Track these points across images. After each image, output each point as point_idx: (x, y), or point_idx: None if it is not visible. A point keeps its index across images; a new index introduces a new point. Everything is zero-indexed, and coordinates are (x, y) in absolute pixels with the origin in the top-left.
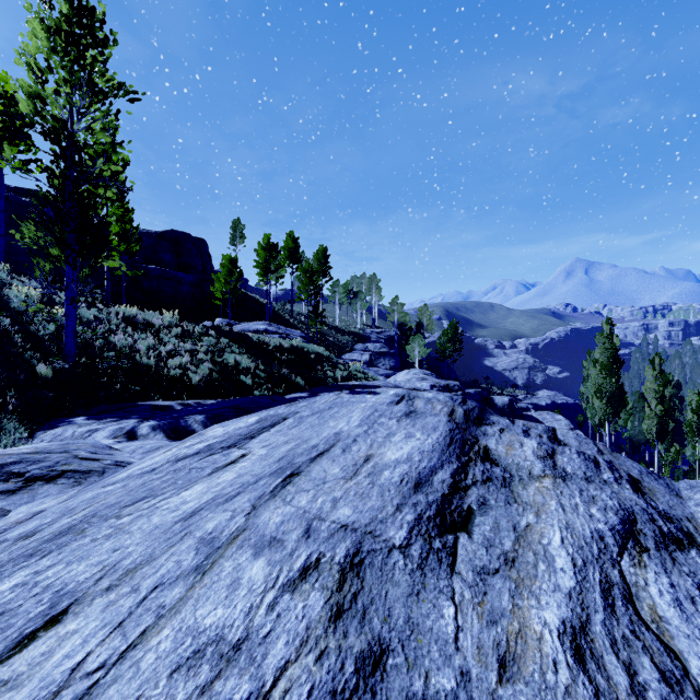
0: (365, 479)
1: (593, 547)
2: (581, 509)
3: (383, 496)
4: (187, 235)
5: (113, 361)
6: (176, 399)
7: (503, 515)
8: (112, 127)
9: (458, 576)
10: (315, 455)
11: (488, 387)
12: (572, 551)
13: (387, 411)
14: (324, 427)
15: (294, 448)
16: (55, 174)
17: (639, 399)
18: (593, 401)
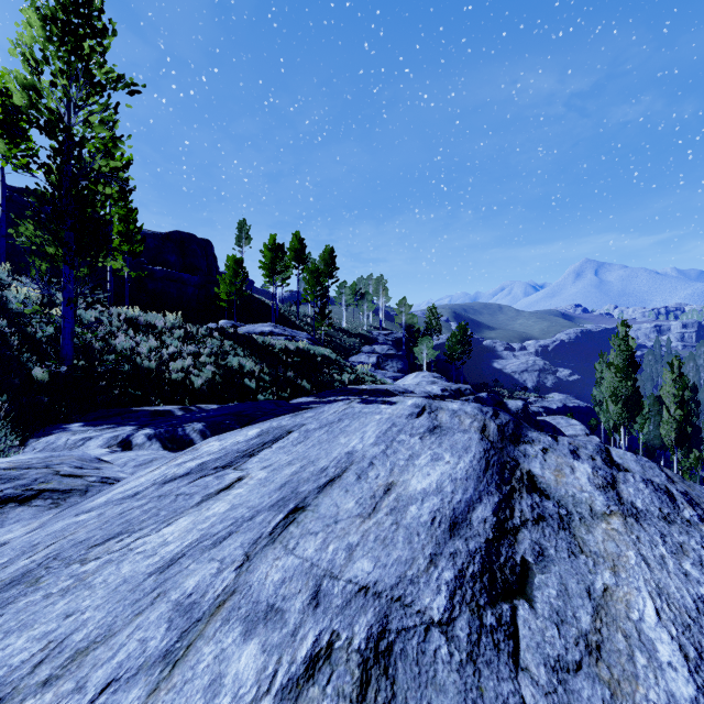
0: (387, 517)
1: (703, 626)
2: (670, 563)
3: (411, 542)
4: (192, 236)
5: (111, 364)
6: (178, 404)
7: (570, 572)
8: (110, 120)
9: (526, 675)
10: (324, 482)
11: (497, 390)
12: (676, 633)
13: (407, 426)
14: (334, 444)
15: (299, 472)
16: (51, 170)
17: (654, 403)
18: (608, 405)
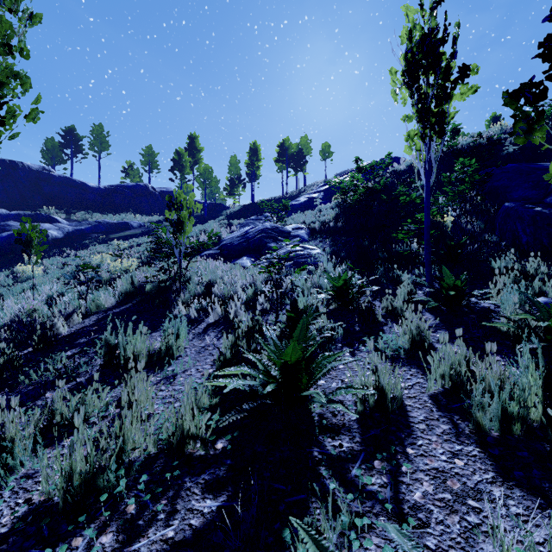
0: None
1: None
2: None
3: None
4: None
5: None
6: None
7: None
8: None
9: None
10: None
11: None
12: None
13: None
14: None
15: None
16: None
17: None
18: None
